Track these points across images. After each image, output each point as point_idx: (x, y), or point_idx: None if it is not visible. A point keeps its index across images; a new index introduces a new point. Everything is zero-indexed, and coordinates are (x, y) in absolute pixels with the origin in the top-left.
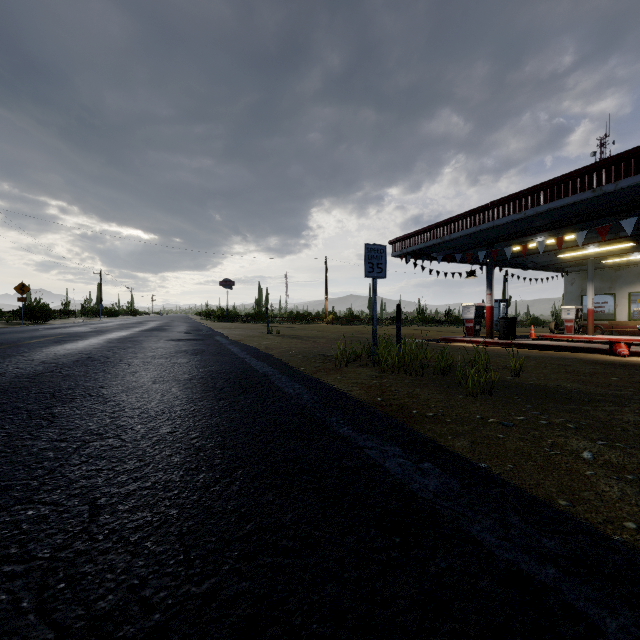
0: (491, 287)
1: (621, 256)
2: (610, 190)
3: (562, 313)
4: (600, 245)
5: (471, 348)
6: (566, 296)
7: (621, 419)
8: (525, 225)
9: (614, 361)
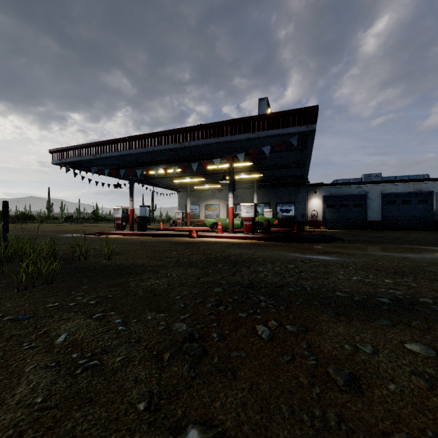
0: (132, 196)
1: (201, 185)
2: (187, 145)
3: (176, 214)
4: (191, 178)
5: (112, 238)
6: (179, 205)
7: (142, 285)
8: (151, 158)
9: (187, 241)
